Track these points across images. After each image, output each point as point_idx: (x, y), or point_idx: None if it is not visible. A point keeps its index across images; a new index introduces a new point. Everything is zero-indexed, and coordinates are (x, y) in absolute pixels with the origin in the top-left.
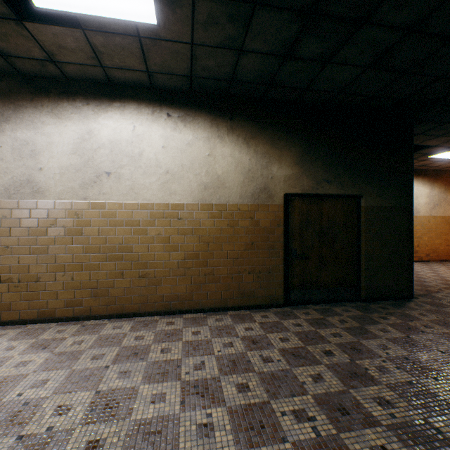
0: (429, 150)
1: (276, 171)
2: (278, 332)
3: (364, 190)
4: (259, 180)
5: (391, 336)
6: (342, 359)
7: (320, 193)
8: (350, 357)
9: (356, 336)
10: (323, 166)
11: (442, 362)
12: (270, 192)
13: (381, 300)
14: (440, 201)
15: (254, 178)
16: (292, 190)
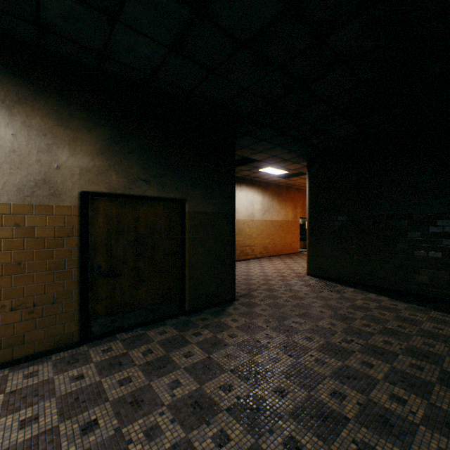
0: (258, 164)
1: (67, 159)
2: (31, 405)
3: (189, 194)
4: (35, 168)
5: (193, 361)
6: (104, 434)
7: (136, 194)
8: (120, 423)
9: (151, 375)
10: (140, 161)
11: (226, 388)
12: (55, 187)
13: (206, 309)
14: (269, 208)
15: (23, 165)
16: (93, 188)
